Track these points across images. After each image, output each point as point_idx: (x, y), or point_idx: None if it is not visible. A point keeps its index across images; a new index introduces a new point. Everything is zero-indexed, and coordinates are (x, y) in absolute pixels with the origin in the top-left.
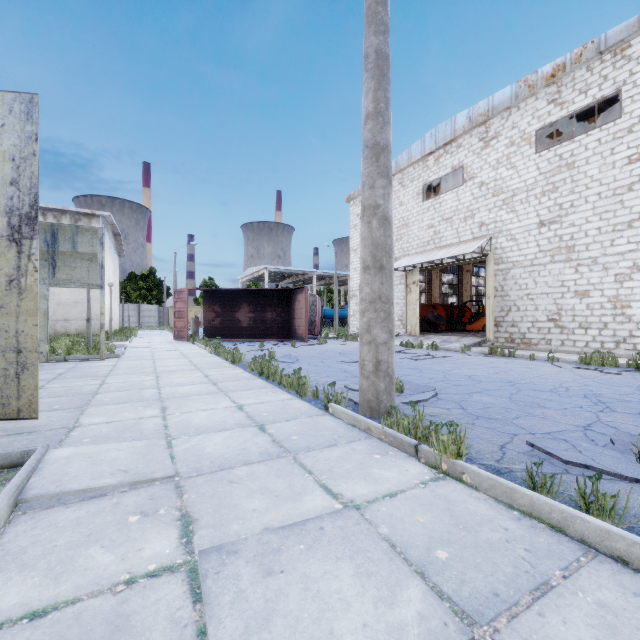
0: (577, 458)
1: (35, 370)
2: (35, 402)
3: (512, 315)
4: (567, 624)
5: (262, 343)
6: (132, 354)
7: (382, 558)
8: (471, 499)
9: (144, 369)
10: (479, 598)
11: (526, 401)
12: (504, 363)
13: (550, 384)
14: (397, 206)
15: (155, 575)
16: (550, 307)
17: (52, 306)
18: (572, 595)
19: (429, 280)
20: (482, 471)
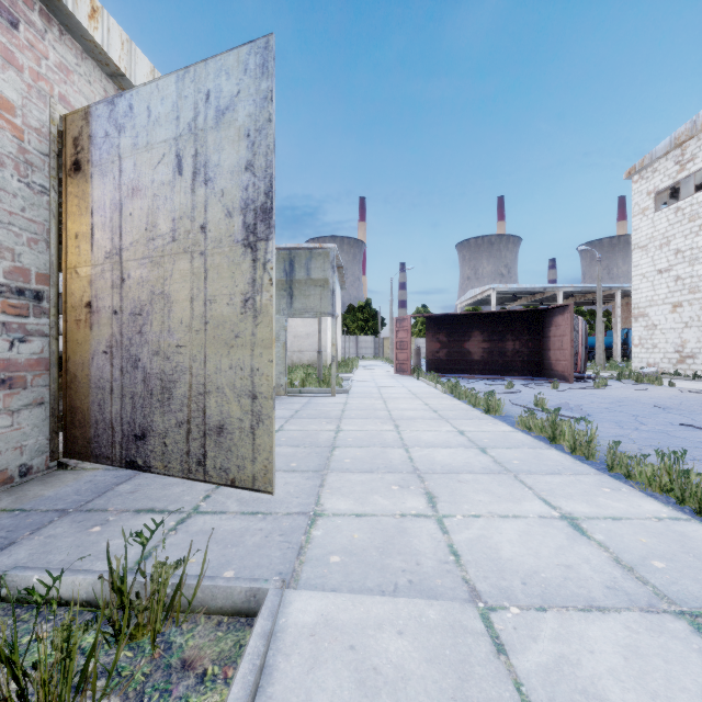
0: None
1: (270, 424)
2: (270, 470)
3: None
4: None
5: (510, 383)
6: (359, 389)
7: None
8: None
9: (377, 412)
10: None
11: None
12: None
13: None
14: None
15: None
16: None
17: (290, 338)
18: None
19: None
20: None
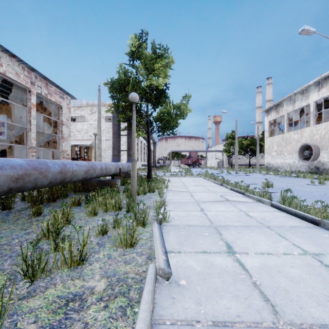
0: None
1: None
2: None
3: None
4: None
5: None
6: None
7: None
8: None
9: None
10: None
11: None
12: None
13: None
14: None
15: None
16: (108, 161)
17: None
18: None
19: None
20: None
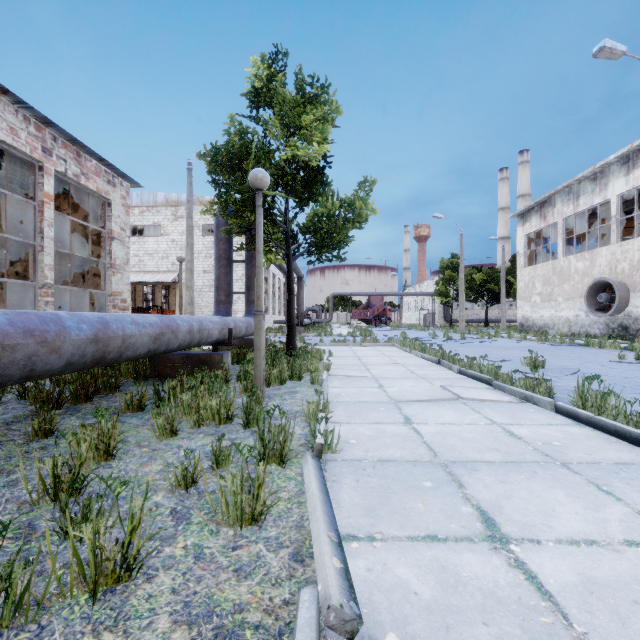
0: None
1: None
2: None
3: None
4: None
5: None
6: None
7: None
8: None
9: None
10: None
11: None
12: None
13: None
14: None
15: None
16: (209, 313)
17: None
18: None
19: None
20: None
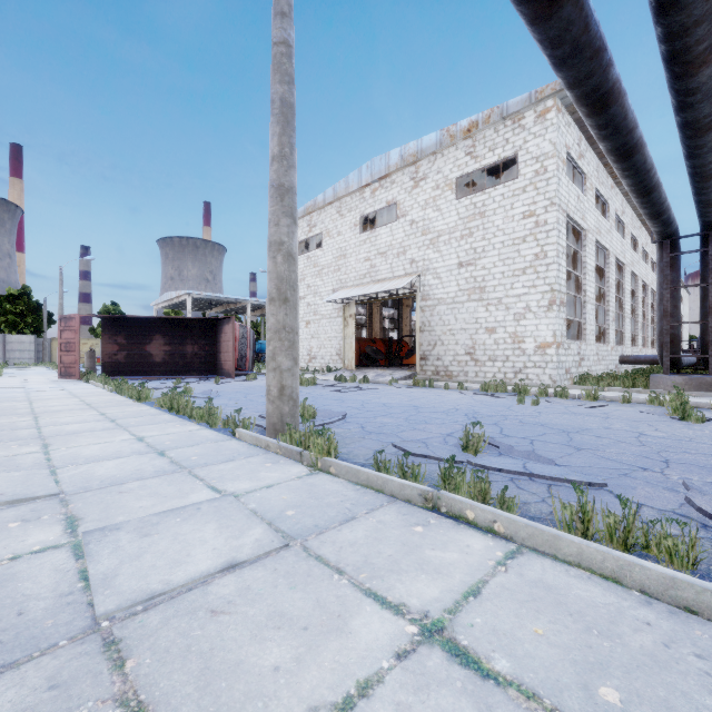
0: (422, 451)
1: None
2: None
3: (438, 349)
4: (352, 532)
5: (179, 379)
6: None
7: (242, 518)
8: (331, 483)
9: (16, 410)
10: (304, 529)
11: (418, 420)
12: (421, 392)
13: (446, 407)
14: (335, 235)
15: (40, 552)
16: (467, 342)
17: None
18: (365, 520)
19: (370, 314)
20: (343, 462)
